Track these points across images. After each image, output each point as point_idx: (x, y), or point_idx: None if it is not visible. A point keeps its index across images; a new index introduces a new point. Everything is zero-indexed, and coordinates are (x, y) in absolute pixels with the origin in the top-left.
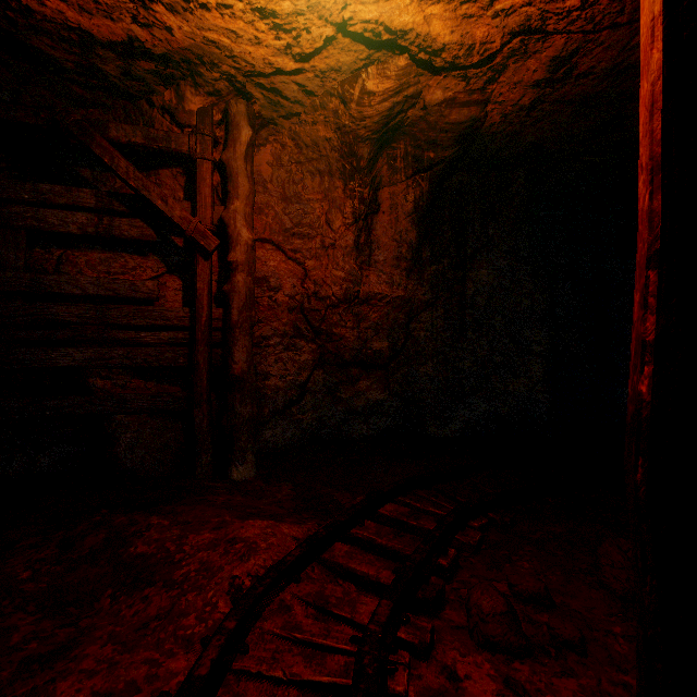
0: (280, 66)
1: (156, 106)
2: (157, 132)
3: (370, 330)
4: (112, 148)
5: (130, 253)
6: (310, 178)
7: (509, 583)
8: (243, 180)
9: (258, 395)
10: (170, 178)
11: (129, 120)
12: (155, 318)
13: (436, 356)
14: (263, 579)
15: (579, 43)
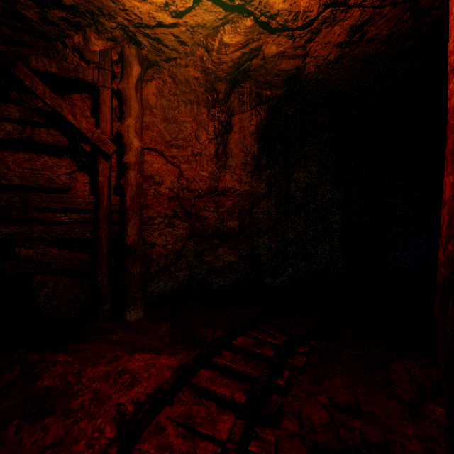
0: (161, 20)
1: (68, 46)
2: (68, 65)
3: (226, 213)
4: (32, 74)
5: (48, 155)
6: (184, 105)
7: (328, 396)
8: (134, 103)
9: (146, 259)
10: (80, 101)
11: (48, 56)
12: (67, 203)
13: (270, 231)
14: (142, 406)
15: (370, 15)
